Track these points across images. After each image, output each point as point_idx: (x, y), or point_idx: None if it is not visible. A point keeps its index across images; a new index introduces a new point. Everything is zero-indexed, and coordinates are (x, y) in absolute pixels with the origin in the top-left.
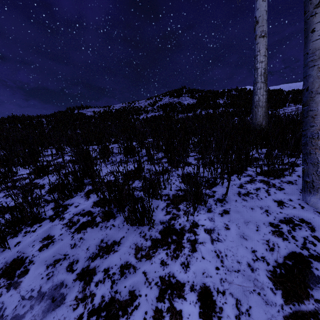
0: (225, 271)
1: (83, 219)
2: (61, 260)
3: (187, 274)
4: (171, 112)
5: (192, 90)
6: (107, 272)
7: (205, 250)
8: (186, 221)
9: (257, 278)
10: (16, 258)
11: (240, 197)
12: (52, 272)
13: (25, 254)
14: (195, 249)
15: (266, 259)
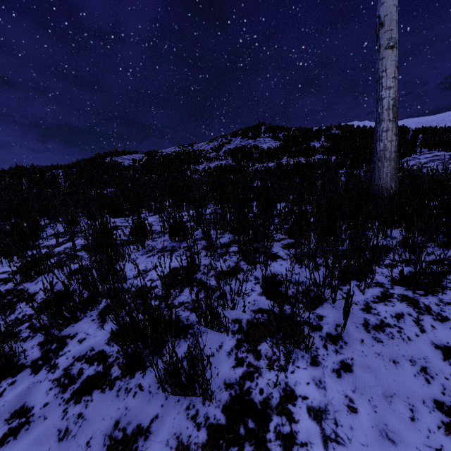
0: None
1: (89, 370)
2: None
3: None
4: (244, 160)
5: (274, 127)
6: None
7: None
8: (273, 388)
9: None
10: None
11: (368, 334)
12: None
13: None
14: None
15: None
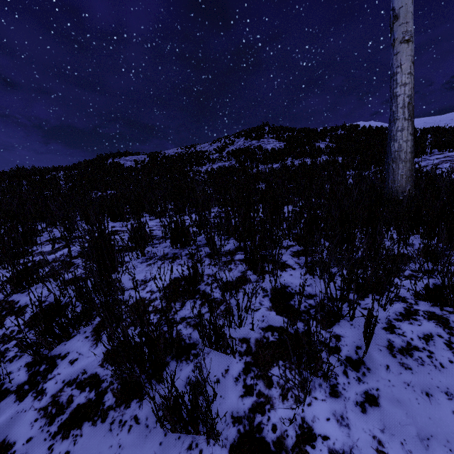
0: None
1: (79, 398)
2: None
3: None
4: (247, 162)
5: (278, 128)
6: None
7: None
8: (288, 425)
9: None
10: None
11: (394, 358)
12: None
13: None
14: None
15: None
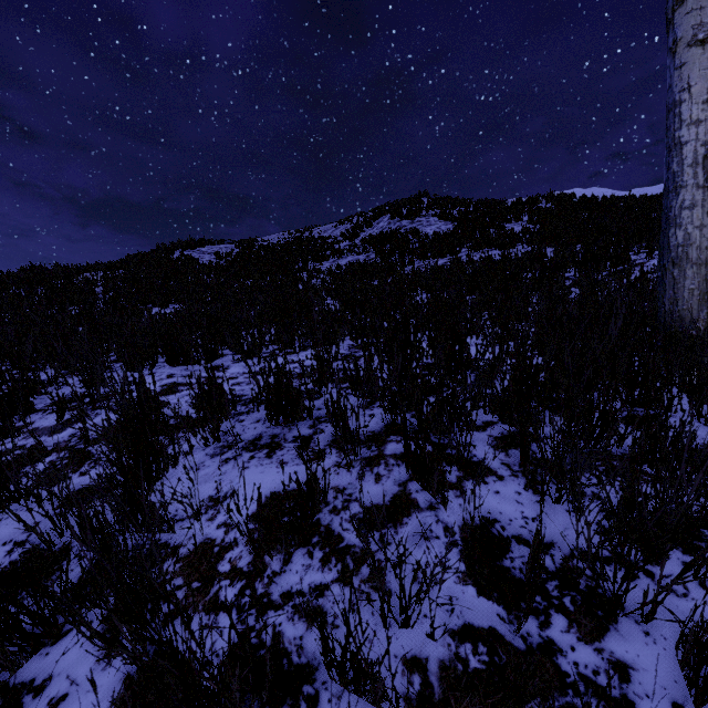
0: None
1: None
2: None
3: None
4: (395, 254)
5: (443, 200)
6: None
7: None
8: None
9: None
10: None
11: None
12: None
13: None
14: None
15: None
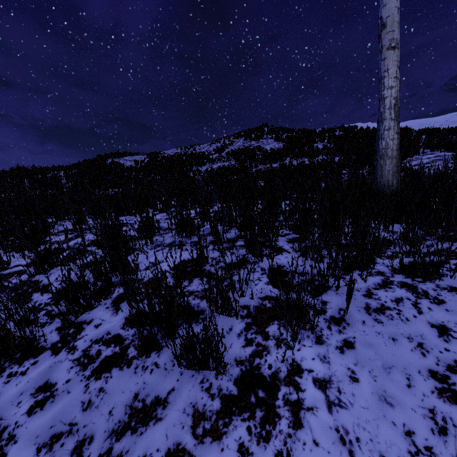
0: None
1: (106, 351)
2: (64, 436)
3: None
4: (247, 162)
5: (277, 129)
6: None
7: (318, 425)
8: (281, 362)
9: None
10: None
11: (370, 316)
12: None
13: (4, 420)
14: (299, 421)
15: (435, 453)
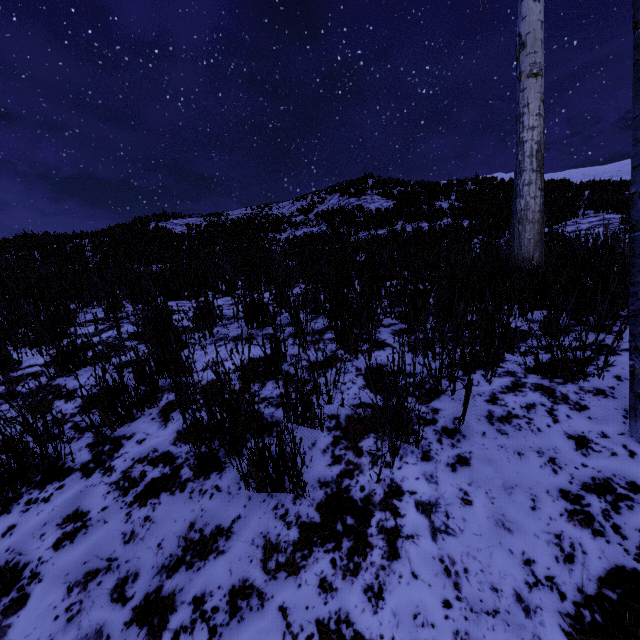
0: (464, 611)
1: (153, 473)
2: (101, 573)
3: (379, 617)
4: (343, 227)
5: (385, 181)
6: (200, 606)
7: (419, 555)
8: (376, 482)
9: (539, 633)
10: (4, 565)
11: (492, 426)
12: (79, 602)
13: (24, 556)
14: (396, 552)
15: (557, 583)
